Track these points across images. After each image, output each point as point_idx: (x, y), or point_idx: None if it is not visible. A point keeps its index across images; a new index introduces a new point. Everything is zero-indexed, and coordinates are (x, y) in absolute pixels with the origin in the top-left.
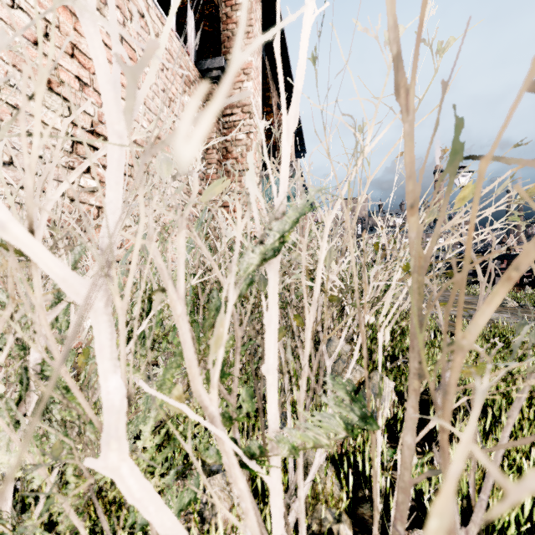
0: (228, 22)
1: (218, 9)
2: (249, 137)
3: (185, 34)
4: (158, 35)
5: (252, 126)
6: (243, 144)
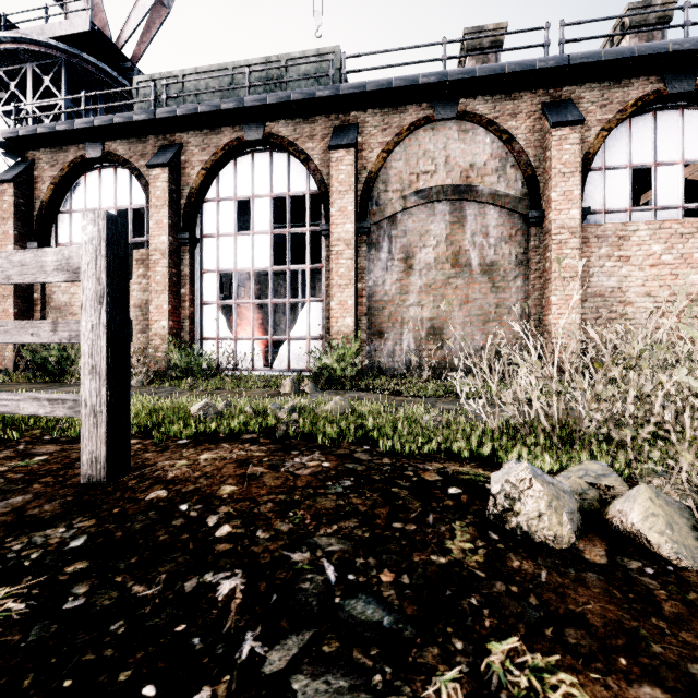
0: None
1: None
2: None
3: None
4: None
5: None
6: None
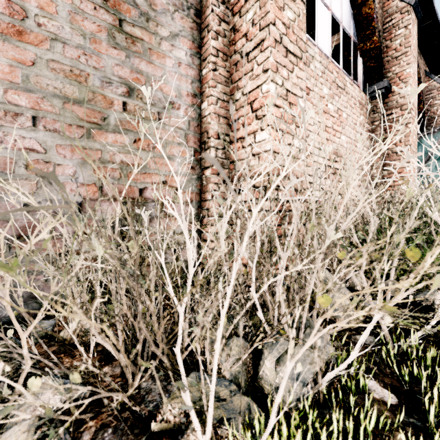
0: (388, 51)
1: (381, 48)
2: (407, 127)
3: (354, 73)
4: (349, 93)
5: (409, 119)
6: (401, 132)
